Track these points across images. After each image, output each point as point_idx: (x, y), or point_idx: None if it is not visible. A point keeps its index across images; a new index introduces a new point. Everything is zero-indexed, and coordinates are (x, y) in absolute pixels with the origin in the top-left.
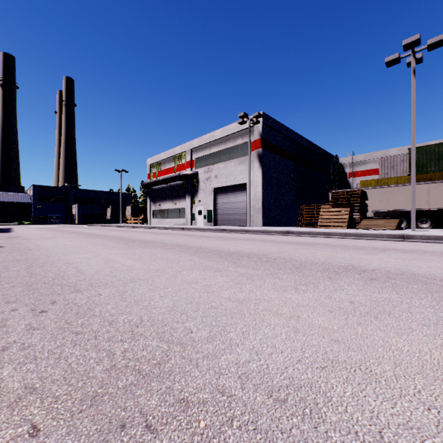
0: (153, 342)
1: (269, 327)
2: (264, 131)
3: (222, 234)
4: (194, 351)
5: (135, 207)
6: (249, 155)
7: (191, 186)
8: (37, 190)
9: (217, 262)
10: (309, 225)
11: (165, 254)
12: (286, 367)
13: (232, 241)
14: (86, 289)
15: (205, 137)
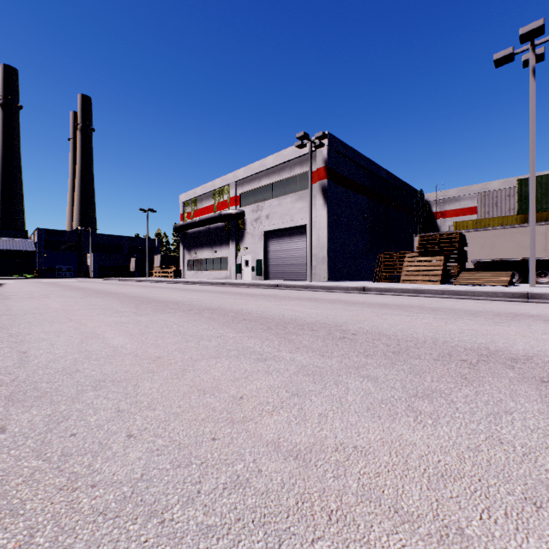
0: None
1: None
2: (330, 156)
3: (274, 291)
4: None
5: (165, 256)
6: (310, 188)
7: (235, 229)
8: (43, 234)
9: (262, 340)
10: (388, 279)
11: (185, 324)
12: None
13: (288, 301)
14: None
15: (253, 166)
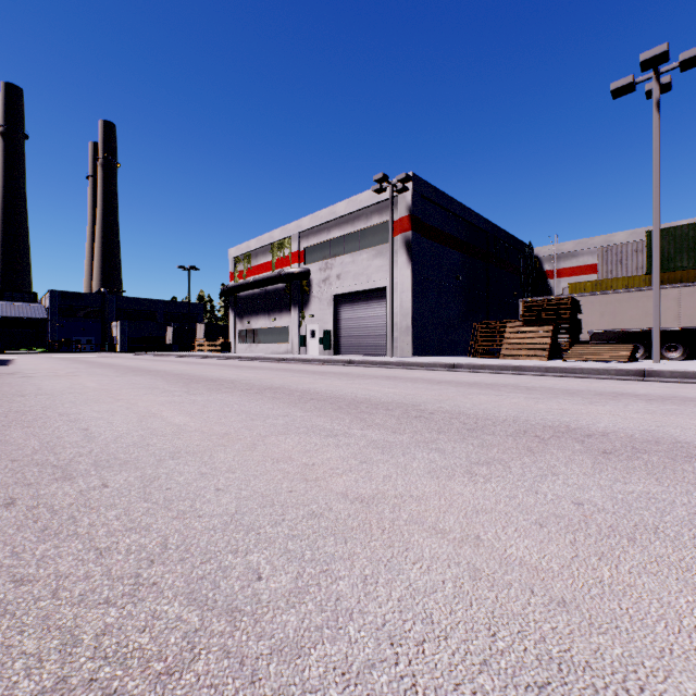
0: (172, 606)
1: (420, 564)
2: (415, 203)
3: (347, 368)
4: (255, 635)
5: (211, 325)
6: (391, 242)
7: (299, 292)
8: (57, 298)
9: (333, 419)
10: (486, 354)
11: (247, 403)
12: (456, 684)
13: (363, 380)
14: (84, 474)
15: (321, 214)
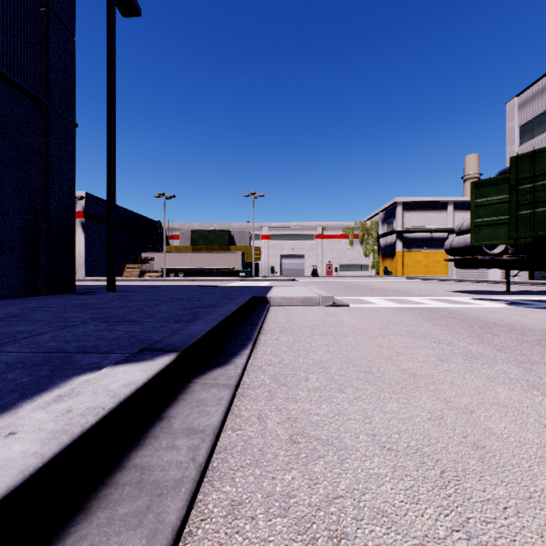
0: None
1: None
2: (87, 206)
3: None
4: None
5: None
6: None
7: None
8: None
9: None
10: (120, 276)
11: None
12: None
13: None
14: None
15: None
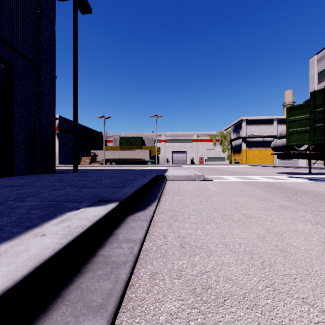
0: None
1: None
2: (60, 123)
3: None
4: None
5: None
6: None
7: None
8: None
9: None
10: (79, 164)
11: None
12: None
13: None
14: None
15: None
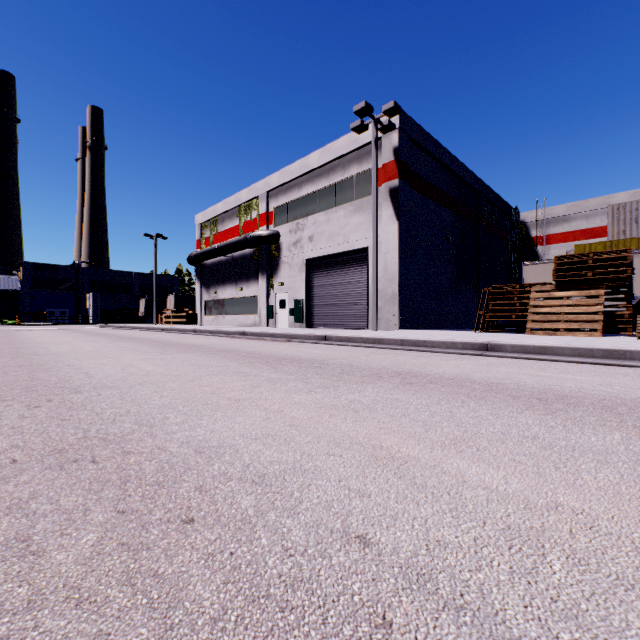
0: None
1: None
2: (403, 146)
3: (321, 349)
4: None
5: (181, 296)
6: (375, 189)
7: (267, 257)
8: (30, 270)
9: None
10: (497, 327)
11: None
12: None
13: (356, 389)
14: None
15: (291, 168)
